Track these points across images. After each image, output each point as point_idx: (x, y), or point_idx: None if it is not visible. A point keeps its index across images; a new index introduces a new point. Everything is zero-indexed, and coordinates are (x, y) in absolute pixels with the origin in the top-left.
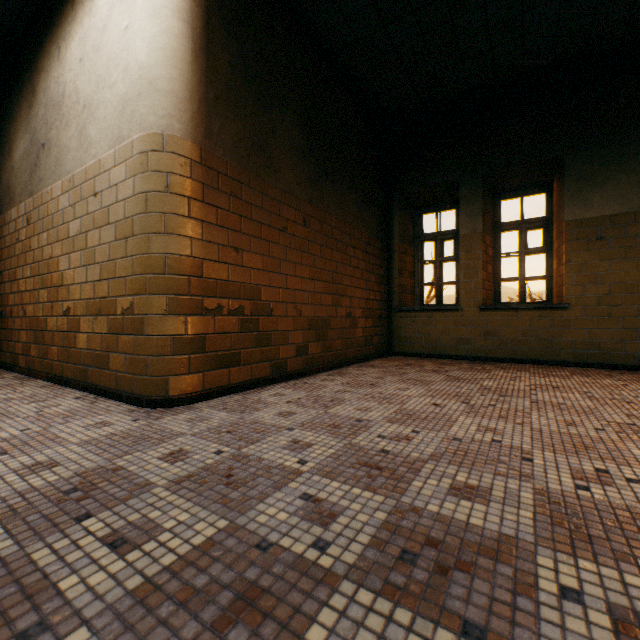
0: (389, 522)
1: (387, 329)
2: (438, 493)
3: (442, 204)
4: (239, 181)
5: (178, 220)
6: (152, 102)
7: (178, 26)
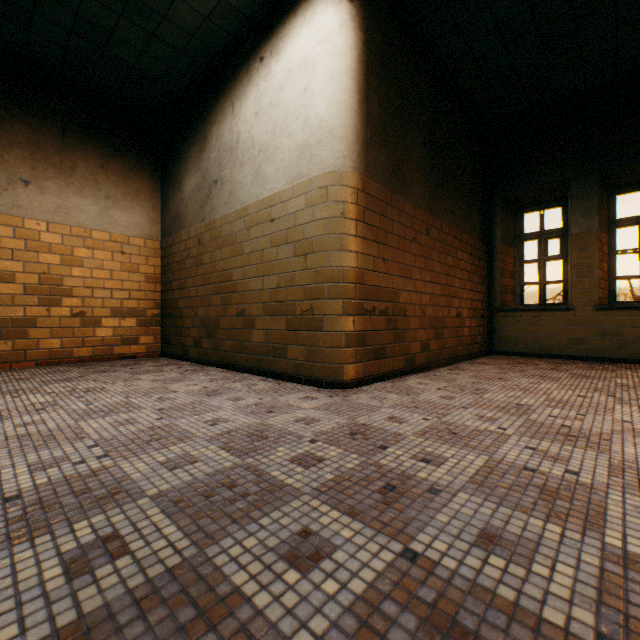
0: (613, 466)
1: (488, 328)
2: (639, 453)
3: (546, 203)
4: (385, 202)
5: (349, 239)
6: (330, 147)
7: (349, 83)
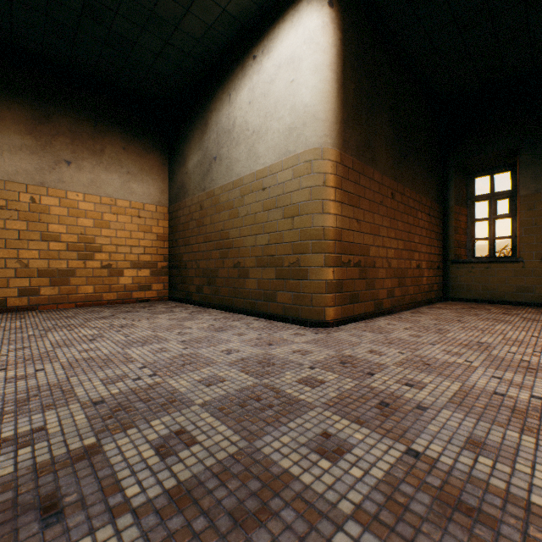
0: None
1: (443, 278)
2: None
3: (496, 168)
4: (358, 172)
5: (330, 204)
6: (314, 128)
7: (330, 75)
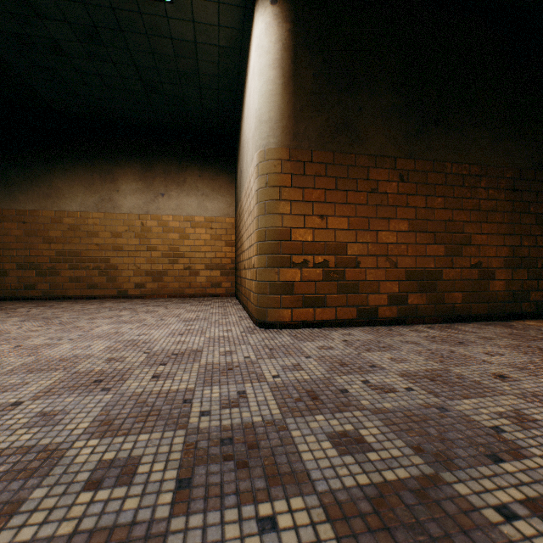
0: (255, 424)
1: None
2: (322, 430)
3: None
4: (323, 162)
5: (273, 204)
6: (259, 132)
7: (273, 73)
